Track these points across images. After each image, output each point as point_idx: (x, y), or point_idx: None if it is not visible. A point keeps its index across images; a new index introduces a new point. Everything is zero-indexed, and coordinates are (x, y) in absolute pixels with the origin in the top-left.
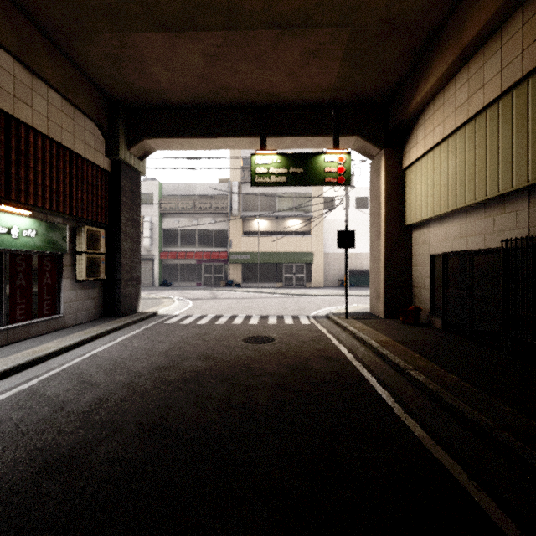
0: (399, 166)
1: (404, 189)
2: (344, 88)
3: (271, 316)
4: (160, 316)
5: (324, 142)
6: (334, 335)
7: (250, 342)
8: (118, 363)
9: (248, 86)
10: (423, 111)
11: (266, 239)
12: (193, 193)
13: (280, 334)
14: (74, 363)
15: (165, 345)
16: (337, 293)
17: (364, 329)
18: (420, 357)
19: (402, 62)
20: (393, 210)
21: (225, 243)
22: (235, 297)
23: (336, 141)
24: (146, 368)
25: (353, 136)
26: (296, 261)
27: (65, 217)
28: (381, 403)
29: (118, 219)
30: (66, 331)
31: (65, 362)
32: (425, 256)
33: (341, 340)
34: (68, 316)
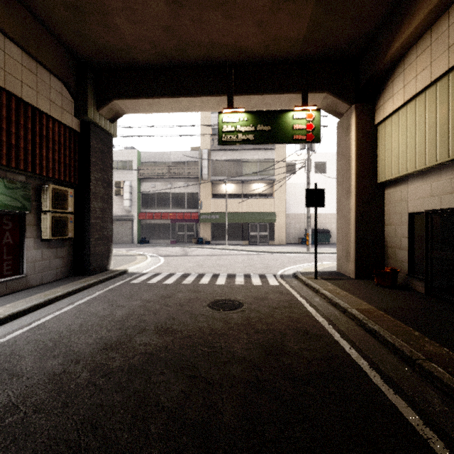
0: (370, 121)
1: (376, 146)
2: (315, 40)
3: (238, 275)
4: (129, 274)
5: (292, 101)
6: (307, 299)
7: (216, 307)
8: (61, 338)
9: (215, 40)
10: (402, 59)
11: (233, 201)
12: (168, 160)
13: (248, 297)
14: (12, 336)
15: (123, 311)
16: (299, 250)
17: (339, 293)
18: (422, 335)
19: (381, 4)
20: (364, 167)
21: (196, 204)
22: (204, 254)
23: (304, 97)
24: (90, 346)
25: (321, 92)
26: (261, 221)
27: (28, 175)
28: (404, 426)
29: (87, 179)
30: (27, 292)
31: (3, 335)
32: (402, 215)
33: (316, 306)
34: (32, 276)
